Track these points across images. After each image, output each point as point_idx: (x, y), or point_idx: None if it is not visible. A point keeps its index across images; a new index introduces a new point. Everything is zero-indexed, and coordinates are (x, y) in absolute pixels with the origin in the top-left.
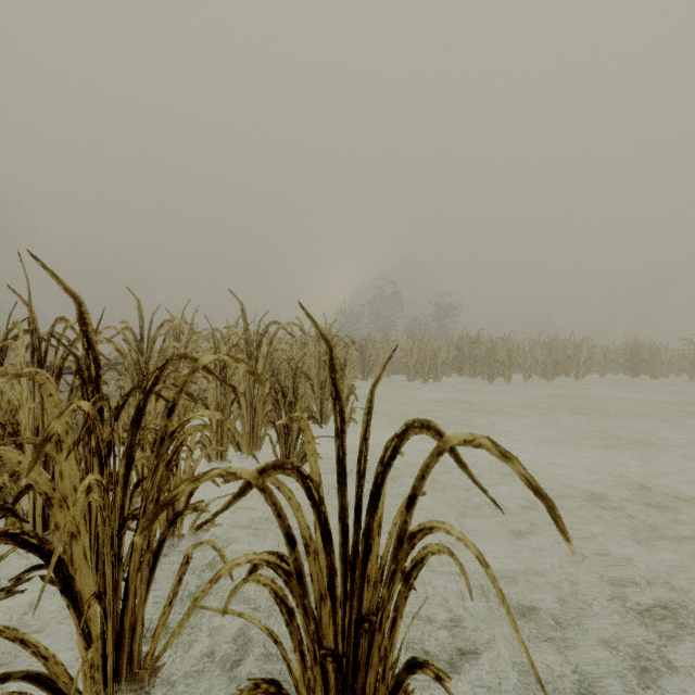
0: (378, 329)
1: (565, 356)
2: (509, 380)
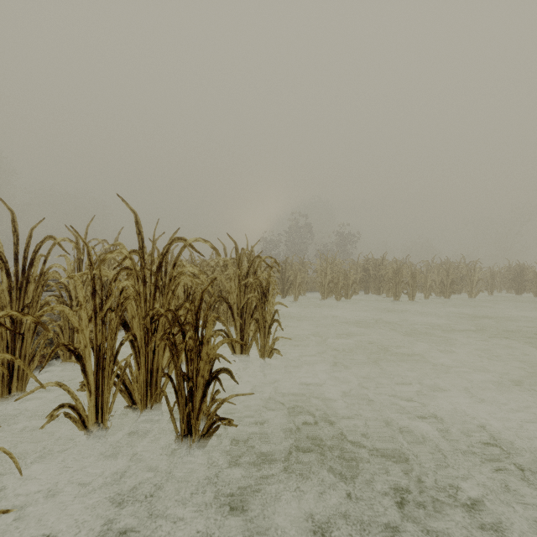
0: (293, 254)
1: (459, 277)
2: (413, 298)
